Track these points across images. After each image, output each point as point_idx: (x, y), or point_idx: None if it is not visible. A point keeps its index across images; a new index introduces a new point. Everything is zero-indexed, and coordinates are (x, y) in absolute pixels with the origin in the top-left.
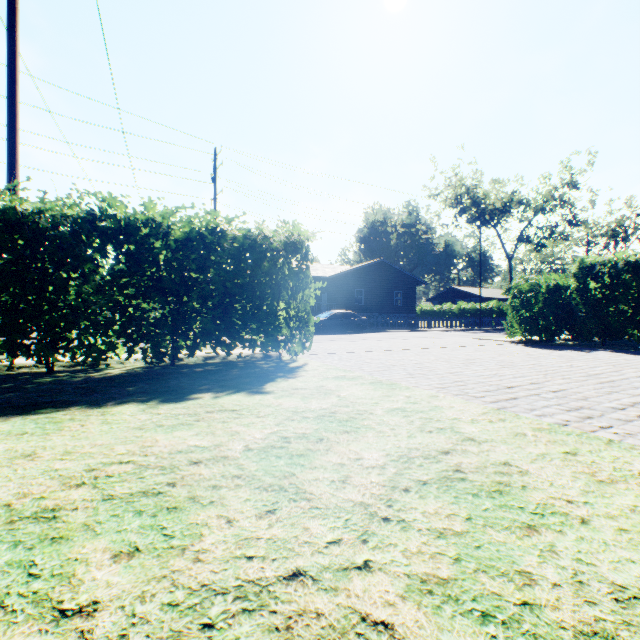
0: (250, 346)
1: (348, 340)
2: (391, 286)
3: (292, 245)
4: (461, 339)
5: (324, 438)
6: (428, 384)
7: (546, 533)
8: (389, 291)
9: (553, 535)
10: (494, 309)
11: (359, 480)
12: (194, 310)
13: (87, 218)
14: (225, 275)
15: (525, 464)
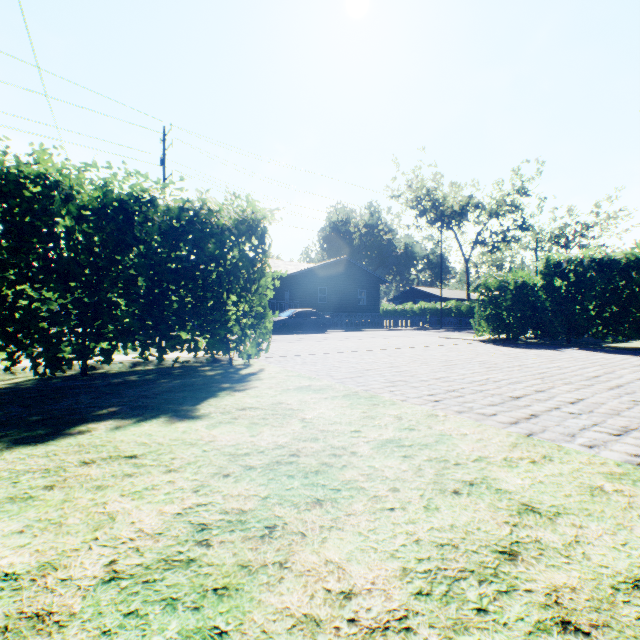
0: (190, 349)
1: (312, 340)
2: (355, 285)
3: (245, 225)
4: (429, 338)
5: (277, 525)
6: (417, 396)
7: None
8: (353, 290)
9: None
10: (453, 309)
11: None
12: (109, 301)
13: None
14: (154, 256)
15: None
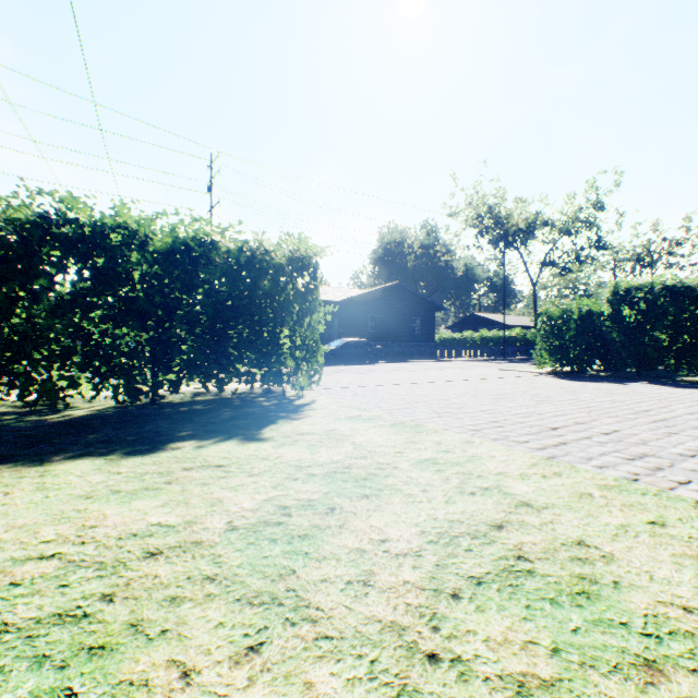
0: (248, 380)
1: (362, 372)
2: (408, 312)
3: (298, 262)
4: (486, 370)
5: (336, 507)
6: (459, 426)
7: (677, 677)
8: (406, 317)
9: (689, 681)
10: (518, 337)
11: (387, 579)
12: (178, 337)
13: (39, 222)
14: (216, 295)
15: (606, 543)
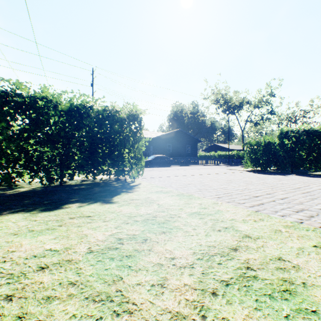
0: (107, 174)
1: (163, 170)
2: (185, 143)
3: (132, 116)
4: (221, 169)
5: (148, 239)
6: (210, 195)
7: None
8: (184, 145)
9: None
10: (235, 155)
11: (174, 283)
12: (72, 152)
13: (2, 94)
14: (92, 132)
15: (294, 259)
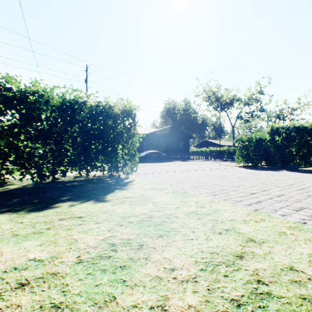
0: (101, 170)
1: (157, 166)
2: (177, 139)
3: (126, 112)
4: (213, 165)
5: (144, 244)
6: (206, 192)
7: None
8: (176, 141)
9: None
10: (226, 150)
11: (177, 304)
12: (65, 149)
13: None
14: (85, 128)
15: (307, 268)
